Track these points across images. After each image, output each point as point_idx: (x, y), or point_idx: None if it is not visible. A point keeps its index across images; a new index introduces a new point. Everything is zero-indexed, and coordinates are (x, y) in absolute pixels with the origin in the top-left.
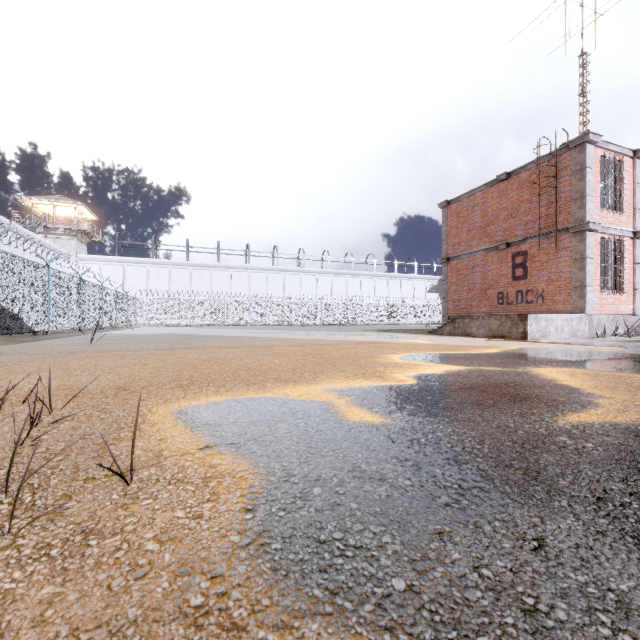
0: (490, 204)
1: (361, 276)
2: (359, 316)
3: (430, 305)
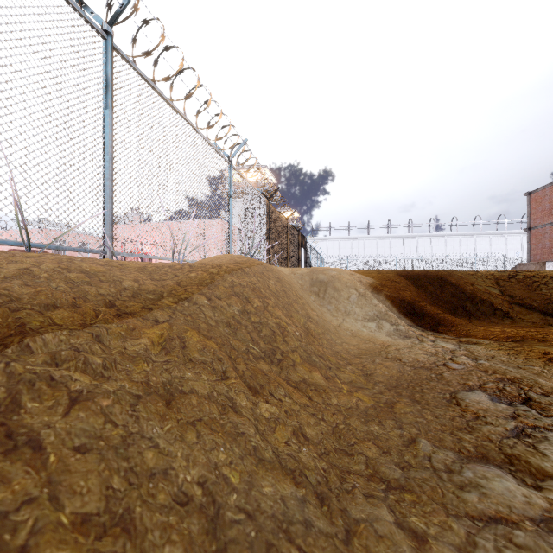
0: None
1: (490, 235)
2: (483, 268)
3: None
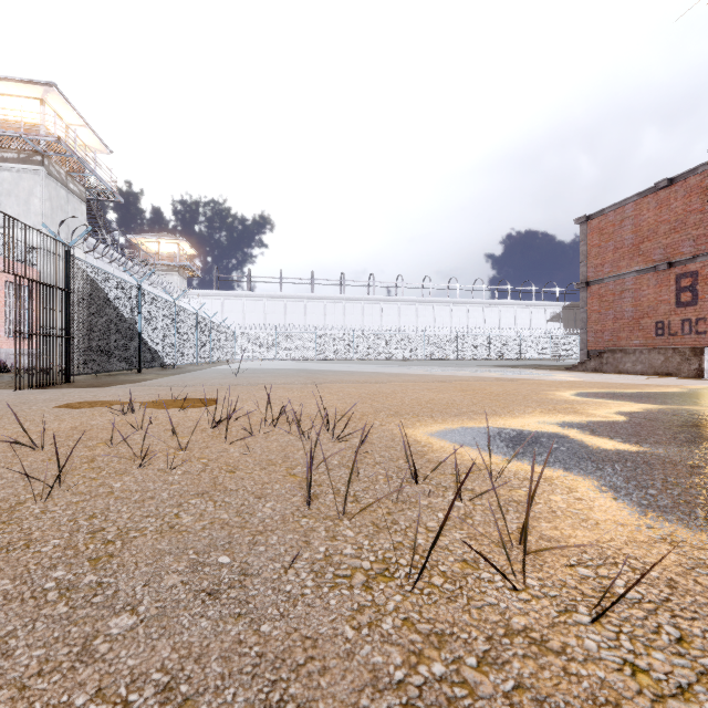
0: (645, 217)
1: (467, 304)
2: (467, 350)
3: (553, 337)
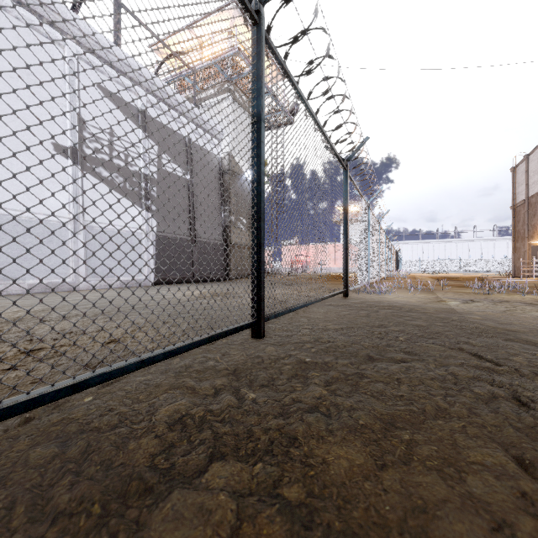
0: None
1: None
2: None
3: None
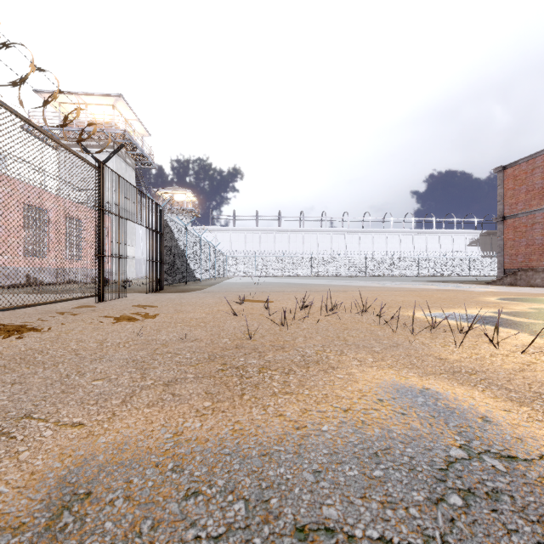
0: None
1: (400, 233)
2: (400, 269)
3: (472, 258)
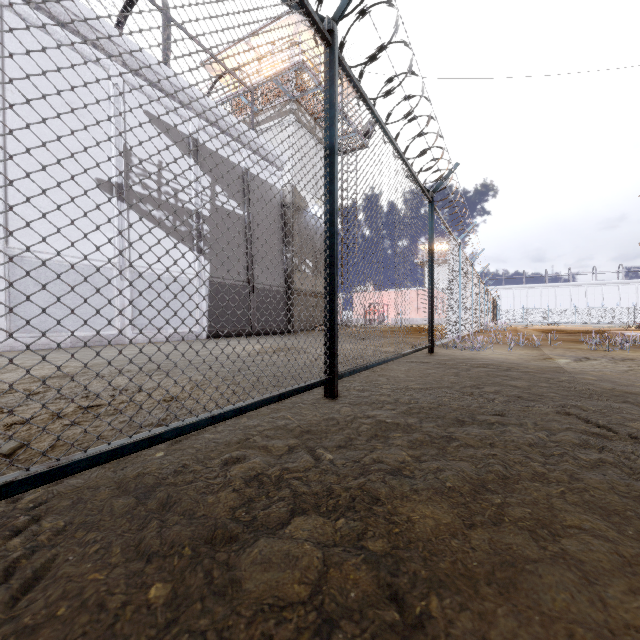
0: None
1: None
2: None
3: None
